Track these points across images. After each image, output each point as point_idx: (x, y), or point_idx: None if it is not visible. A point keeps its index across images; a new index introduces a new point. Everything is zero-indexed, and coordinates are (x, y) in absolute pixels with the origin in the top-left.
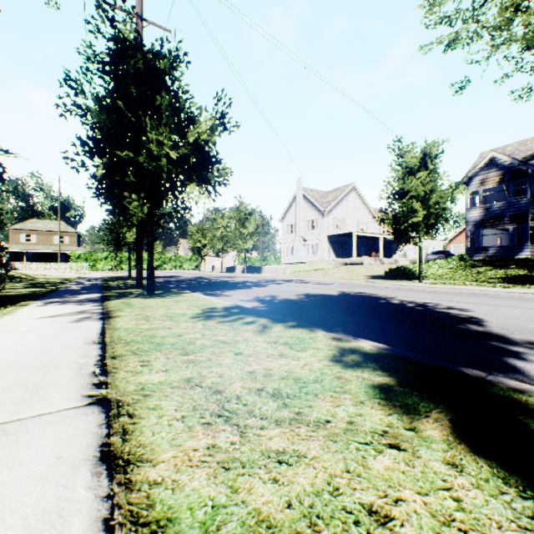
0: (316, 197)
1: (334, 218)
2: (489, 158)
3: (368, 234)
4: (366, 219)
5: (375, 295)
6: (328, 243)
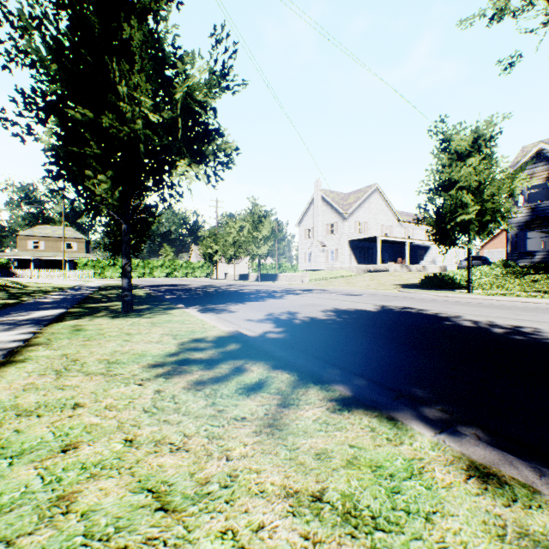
0: (336, 199)
1: (355, 221)
2: (536, 151)
3: (393, 239)
4: (390, 223)
5: (428, 312)
6: (349, 248)
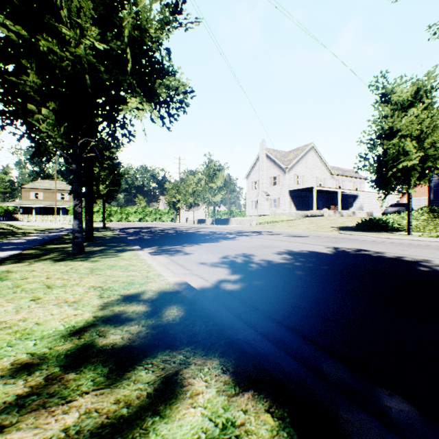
0: (278, 156)
1: (294, 174)
2: None
3: (327, 189)
4: (324, 176)
5: (388, 255)
6: (289, 197)
